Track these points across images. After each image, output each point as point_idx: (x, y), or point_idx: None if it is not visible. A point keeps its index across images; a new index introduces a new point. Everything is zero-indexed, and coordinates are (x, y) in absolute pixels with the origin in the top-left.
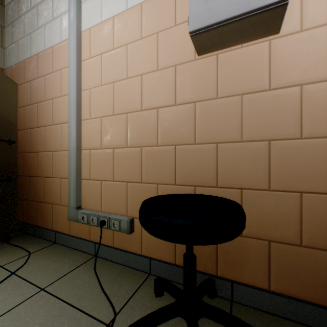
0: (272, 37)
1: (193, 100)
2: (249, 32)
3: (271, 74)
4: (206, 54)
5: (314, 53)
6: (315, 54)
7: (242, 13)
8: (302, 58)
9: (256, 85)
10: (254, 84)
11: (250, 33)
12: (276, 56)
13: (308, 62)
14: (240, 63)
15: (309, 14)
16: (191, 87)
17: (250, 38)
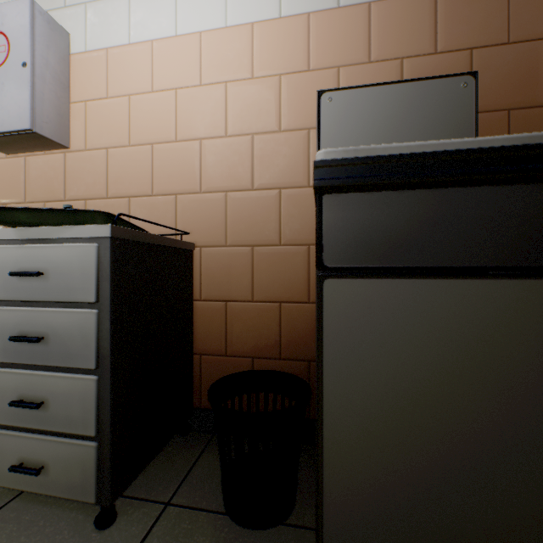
0: (67, 150)
1: (5, 202)
2: (34, 144)
3: (67, 185)
4: (16, 154)
5: (94, 173)
6: (95, 173)
7: (1, 132)
8: (87, 175)
9: (56, 194)
10: (54, 193)
11: (37, 145)
12: (70, 169)
13: (90, 180)
14: (44, 170)
15: (91, 136)
16: (3, 187)
17: (45, 148)
